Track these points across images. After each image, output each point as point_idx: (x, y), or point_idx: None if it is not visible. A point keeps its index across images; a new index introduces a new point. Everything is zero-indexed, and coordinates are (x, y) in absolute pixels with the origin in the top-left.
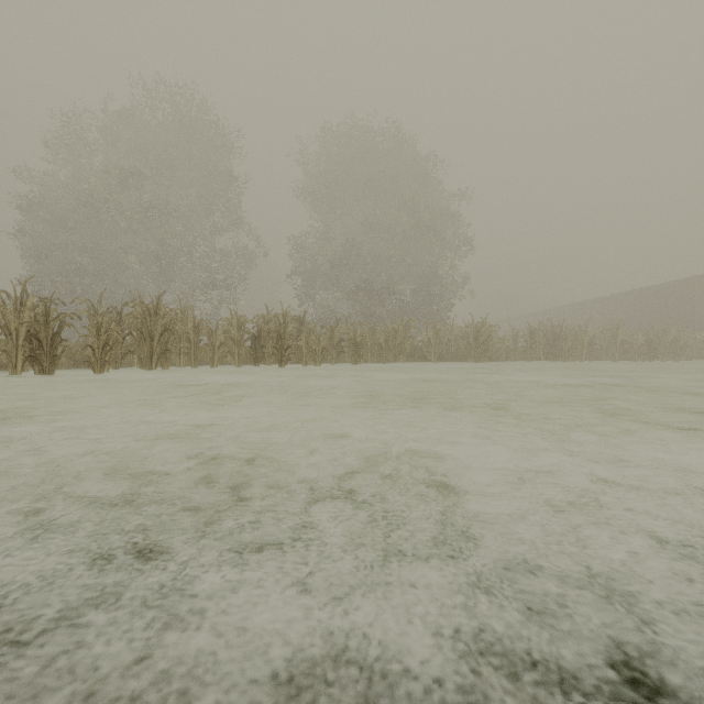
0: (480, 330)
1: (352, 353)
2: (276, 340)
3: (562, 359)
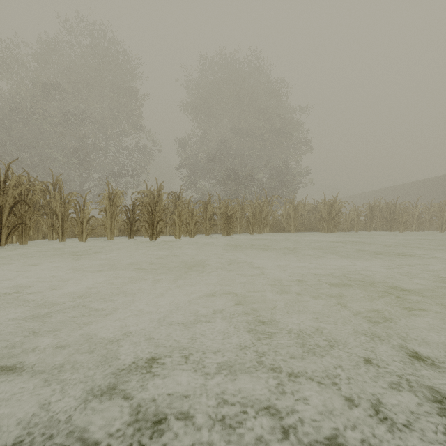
0: (332, 206)
1: (223, 226)
2: (147, 213)
3: (399, 230)
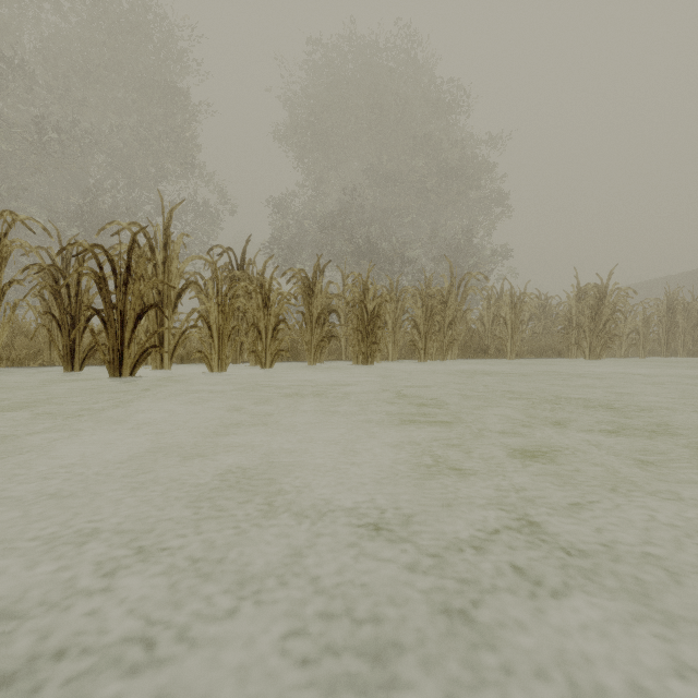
0: (602, 296)
1: (356, 337)
2: (95, 281)
3: None
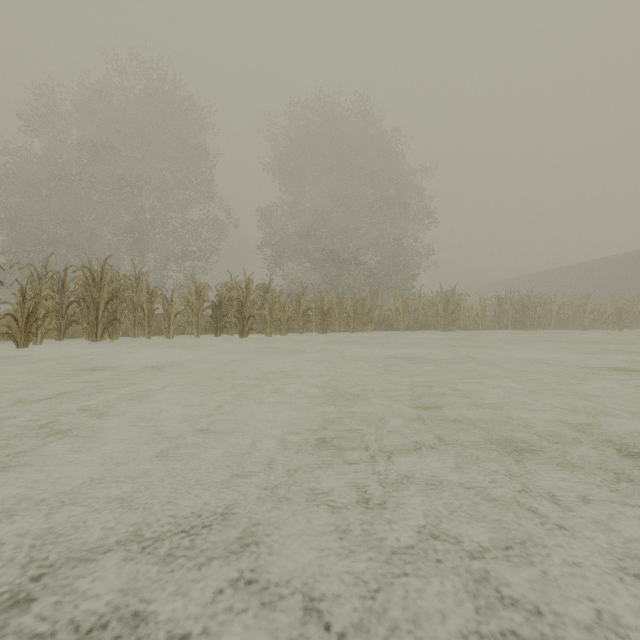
0: (449, 299)
1: (319, 322)
2: (237, 309)
3: (532, 328)
